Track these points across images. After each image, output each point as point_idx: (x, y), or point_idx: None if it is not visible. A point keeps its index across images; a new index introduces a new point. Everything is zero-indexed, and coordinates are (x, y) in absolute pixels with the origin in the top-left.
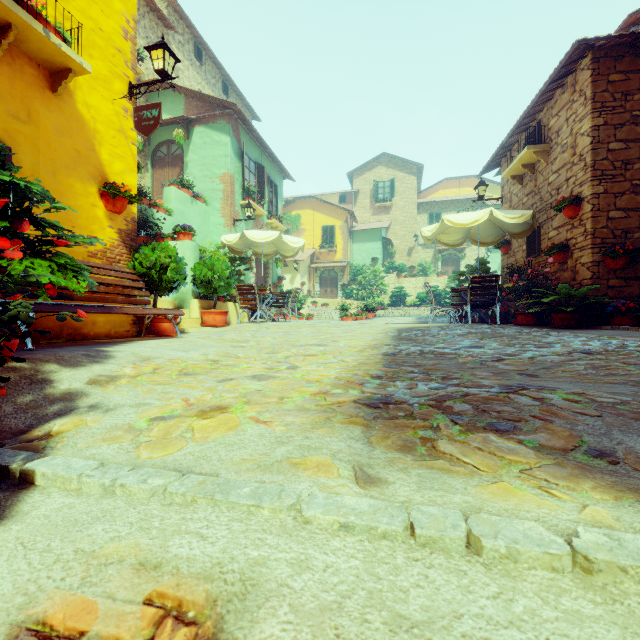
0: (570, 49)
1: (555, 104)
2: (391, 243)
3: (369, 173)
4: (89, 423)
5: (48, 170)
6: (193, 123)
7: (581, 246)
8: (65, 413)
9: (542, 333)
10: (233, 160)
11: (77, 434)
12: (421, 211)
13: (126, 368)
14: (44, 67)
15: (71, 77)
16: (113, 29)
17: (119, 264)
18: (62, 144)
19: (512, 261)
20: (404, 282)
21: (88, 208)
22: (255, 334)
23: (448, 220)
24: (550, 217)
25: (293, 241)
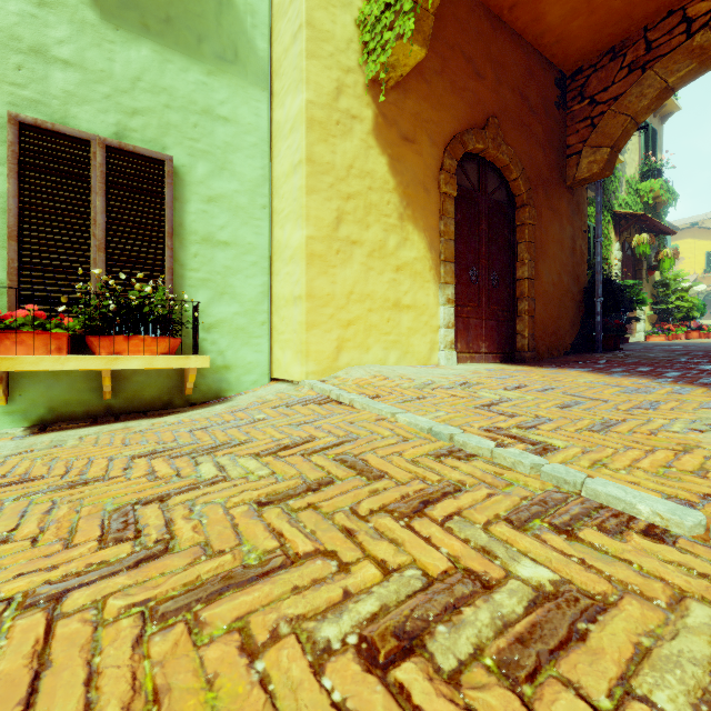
0: None
1: None
2: None
3: None
4: None
5: None
6: None
7: None
8: None
9: None
10: None
11: None
12: None
13: None
14: None
15: None
16: None
17: None
18: None
19: None
20: None
21: None
22: None
23: None
24: None
25: (698, 287)
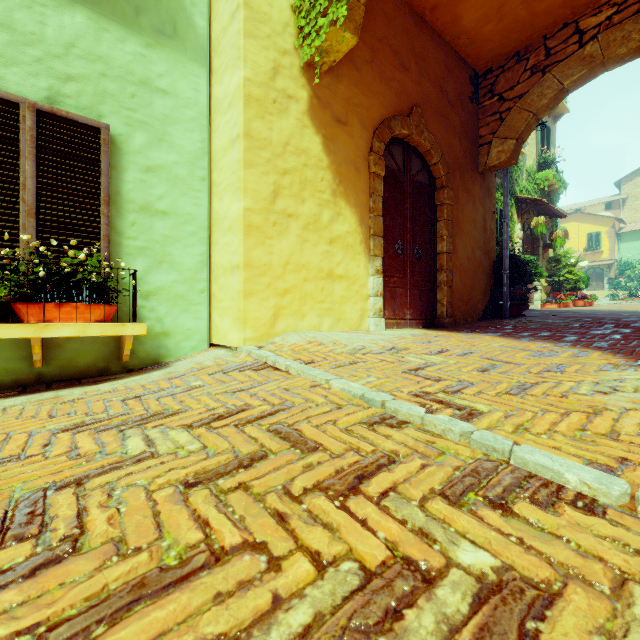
0: None
1: None
2: None
3: (639, 178)
4: None
5: None
6: None
7: None
8: None
9: None
10: None
11: None
12: None
13: None
14: None
15: None
16: None
17: None
18: None
19: None
20: None
21: None
22: None
23: None
24: None
25: (581, 263)
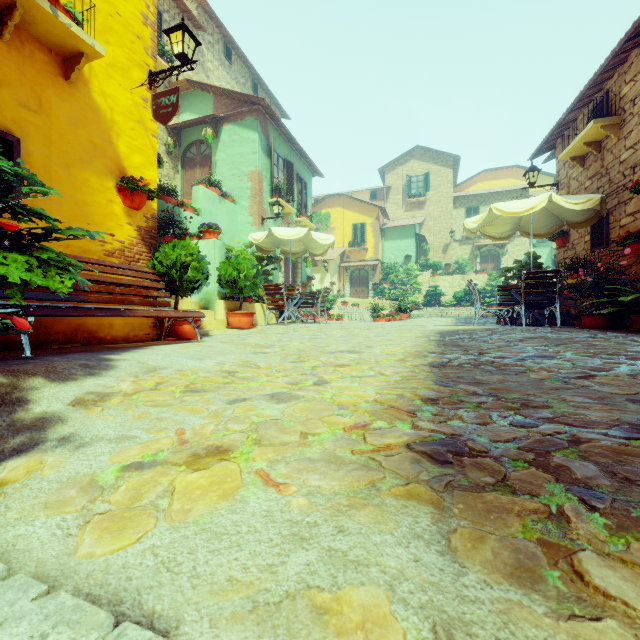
0: None
1: (630, 68)
2: (425, 240)
3: (401, 168)
4: (46, 468)
5: (61, 163)
6: (222, 121)
7: None
8: (26, 449)
9: (625, 339)
10: (261, 157)
11: (20, 490)
12: (457, 205)
13: (124, 382)
14: (56, 53)
15: (84, 62)
16: (132, 14)
17: (138, 263)
18: (76, 135)
19: (570, 254)
20: (439, 280)
21: (105, 204)
22: (281, 337)
23: (497, 209)
24: (623, 201)
25: (322, 238)
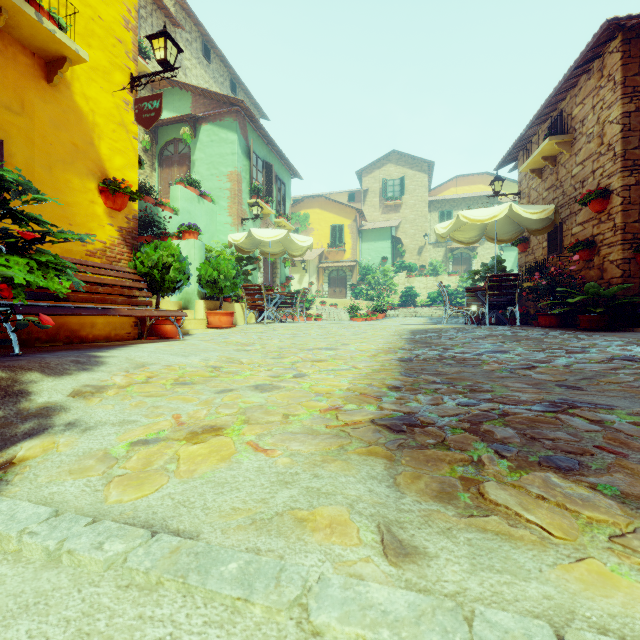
0: (599, 30)
1: (579, 91)
2: (401, 242)
3: (378, 171)
4: (60, 447)
5: (43, 164)
6: (200, 121)
7: (609, 242)
8: (37, 433)
9: (570, 336)
10: (240, 158)
11: (42, 462)
12: (432, 209)
13: (117, 376)
14: (39, 56)
15: (67, 66)
16: (113, 18)
17: (120, 263)
18: (58, 137)
19: (531, 259)
20: (414, 282)
21: (86, 205)
22: (261, 336)
23: (464, 216)
24: (574, 212)
25: (301, 240)
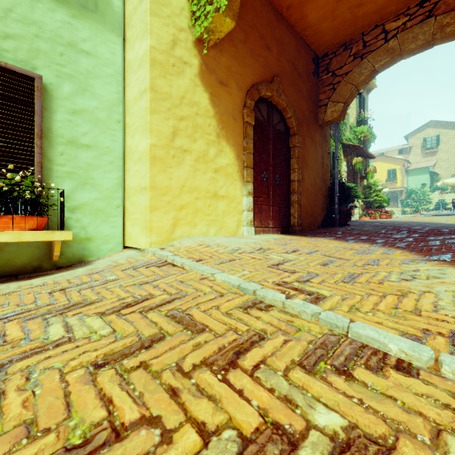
0: None
1: None
2: (436, 173)
3: (420, 133)
4: None
5: None
6: None
7: None
8: None
9: None
10: None
11: None
12: None
13: None
14: None
15: None
16: None
17: None
18: None
19: None
20: (445, 196)
21: None
22: None
23: (445, 182)
24: None
25: (384, 189)
